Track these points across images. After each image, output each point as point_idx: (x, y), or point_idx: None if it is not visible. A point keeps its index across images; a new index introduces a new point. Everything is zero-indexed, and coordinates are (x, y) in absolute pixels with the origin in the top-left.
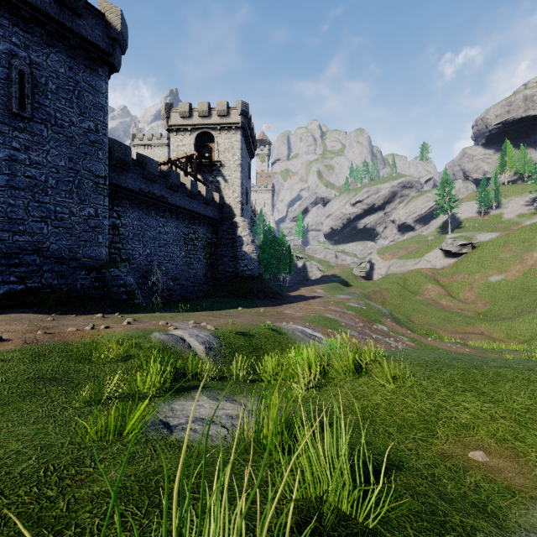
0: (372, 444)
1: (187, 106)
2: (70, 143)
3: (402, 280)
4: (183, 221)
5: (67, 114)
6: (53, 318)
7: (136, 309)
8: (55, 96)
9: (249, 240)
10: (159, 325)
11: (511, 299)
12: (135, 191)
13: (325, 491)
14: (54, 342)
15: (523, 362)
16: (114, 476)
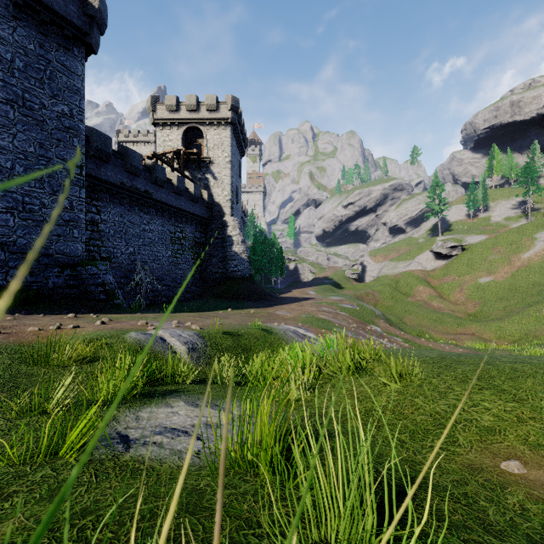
0: (383, 455)
1: (174, 100)
2: (40, 128)
3: (394, 282)
4: (169, 218)
5: (37, 95)
6: (14, 317)
7: (115, 309)
8: (23, 75)
9: (239, 240)
10: (137, 325)
11: (500, 300)
12: (116, 185)
13: (336, 543)
14: (7, 343)
15: (535, 358)
16: (17, 522)
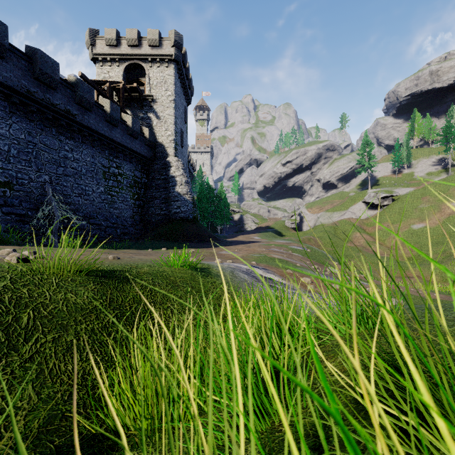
0: None
1: (114, 33)
2: None
3: (332, 229)
4: (101, 150)
5: None
6: None
7: None
8: None
9: (183, 180)
10: None
11: (436, 244)
12: (19, 92)
13: None
14: None
15: None
16: None
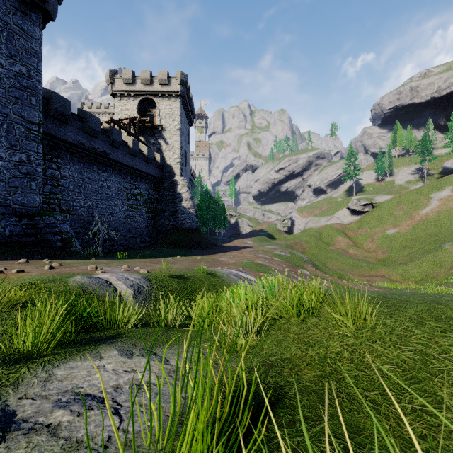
0: (361, 428)
1: (130, 74)
2: None
3: (318, 233)
4: (125, 177)
5: None
6: None
7: (70, 256)
8: None
9: (188, 196)
10: (86, 270)
11: (404, 248)
12: (75, 145)
13: None
14: None
15: None
16: None
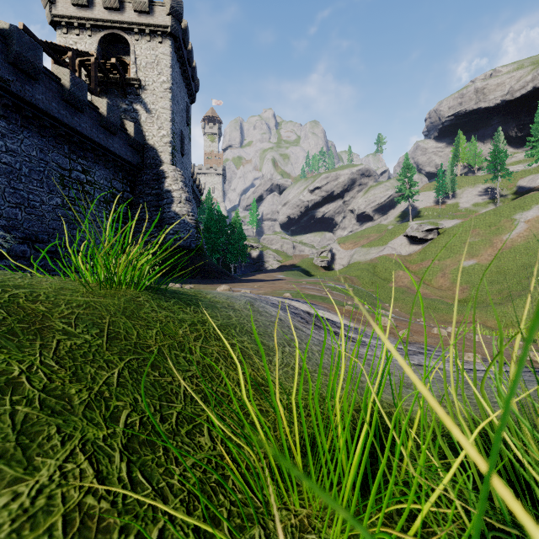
0: None
1: None
2: None
3: (371, 267)
4: (57, 143)
5: None
6: None
7: None
8: None
9: (182, 196)
10: None
11: (490, 283)
12: None
13: None
14: None
15: None
16: None
